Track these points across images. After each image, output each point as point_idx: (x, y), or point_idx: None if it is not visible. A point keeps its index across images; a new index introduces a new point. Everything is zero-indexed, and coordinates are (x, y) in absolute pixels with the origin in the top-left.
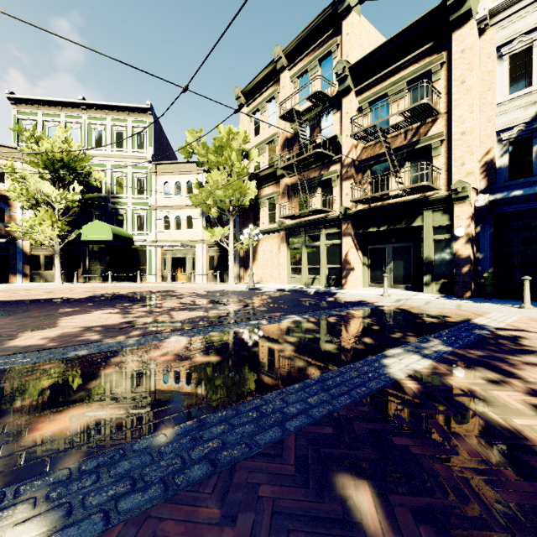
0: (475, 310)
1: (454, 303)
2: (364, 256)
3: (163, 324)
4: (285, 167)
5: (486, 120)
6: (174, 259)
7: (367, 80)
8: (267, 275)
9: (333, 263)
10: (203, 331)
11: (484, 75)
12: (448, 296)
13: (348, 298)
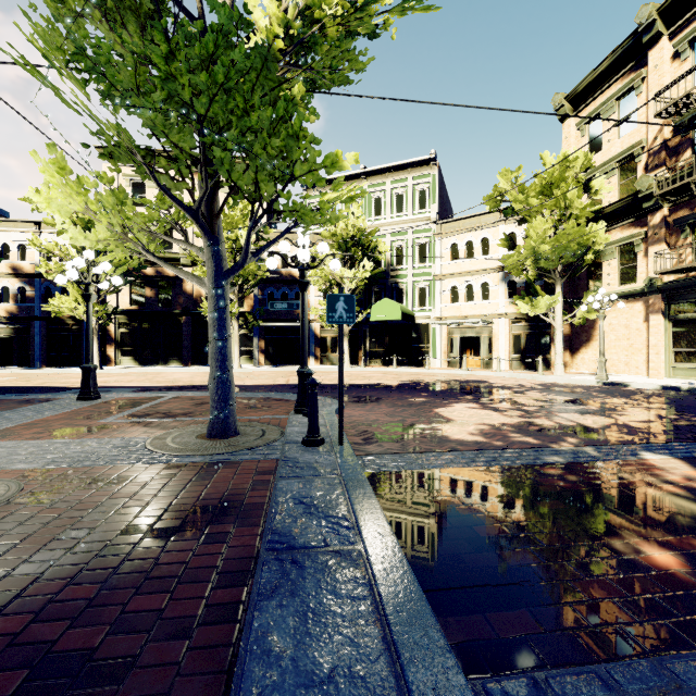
0: None
1: None
2: None
3: (583, 431)
4: (667, 192)
5: None
6: (462, 339)
7: None
8: (617, 363)
9: None
10: (677, 450)
11: None
12: None
13: None
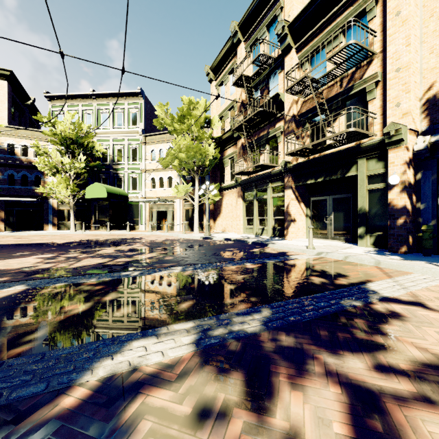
0: (395, 268)
1: (373, 259)
2: (307, 208)
3: (46, 271)
4: (238, 128)
5: (428, 51)
6: (160, 212)
7: (306, 35)
8: (228, 226)
9: (278, 214)
10: (56, 281)
11: (426, 0)
12: (382, 250)
13: (275, 249)
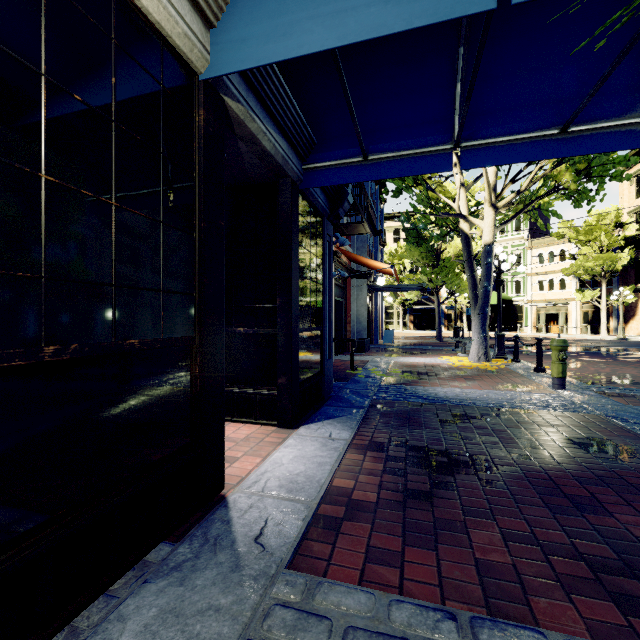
0: None
1: None
2: None
3: (546, 344)
4: None
5: None
6: (547, 314)
7: None
8: None
9: None
10: None
11: None
12: None
13: None
